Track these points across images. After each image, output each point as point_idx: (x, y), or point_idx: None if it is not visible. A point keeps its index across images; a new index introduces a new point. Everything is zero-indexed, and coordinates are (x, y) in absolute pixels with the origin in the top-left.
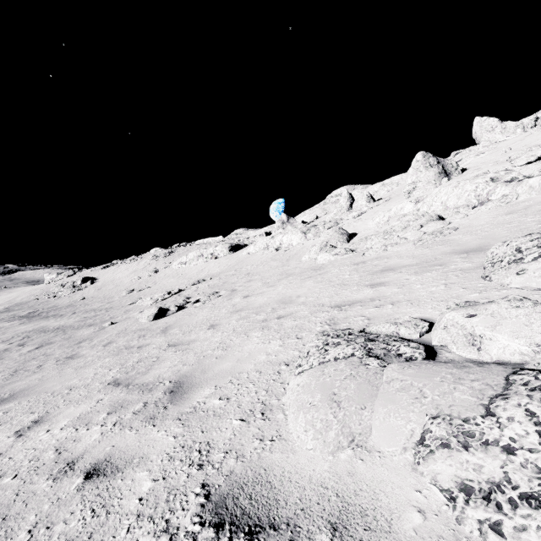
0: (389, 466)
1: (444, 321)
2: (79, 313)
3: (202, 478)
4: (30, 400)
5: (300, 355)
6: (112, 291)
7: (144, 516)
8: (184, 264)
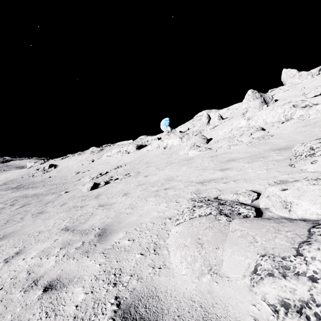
0: (234, 287)
1: (267, 193)
2: (46, 185)
3: (115, 292)
4: (15, 239)
5: (178, 213)
6: (67, 172)
7: (78, 317)
8: (109, 156)
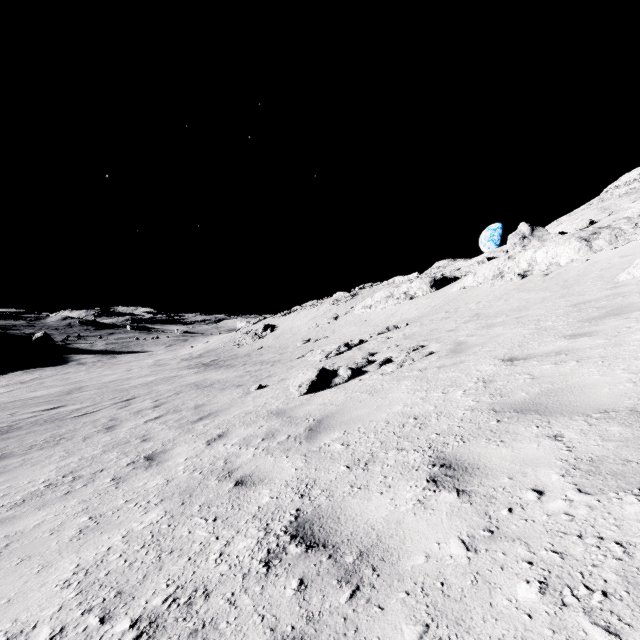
0: None
1: None
2: (248, 364)
3: None
4: None
5: None
6: (289, 340)
7: None
8: (369, 308)
